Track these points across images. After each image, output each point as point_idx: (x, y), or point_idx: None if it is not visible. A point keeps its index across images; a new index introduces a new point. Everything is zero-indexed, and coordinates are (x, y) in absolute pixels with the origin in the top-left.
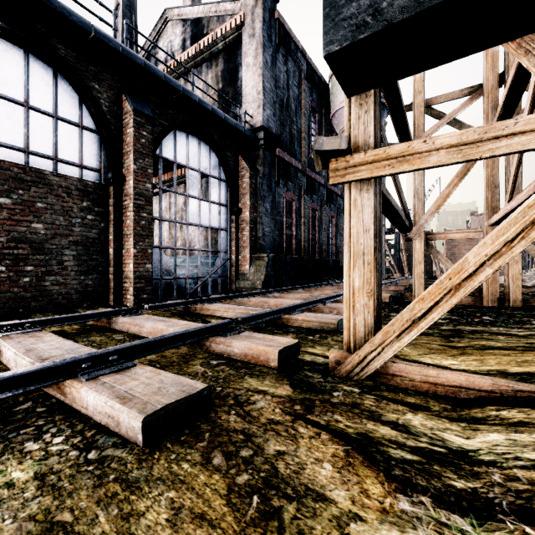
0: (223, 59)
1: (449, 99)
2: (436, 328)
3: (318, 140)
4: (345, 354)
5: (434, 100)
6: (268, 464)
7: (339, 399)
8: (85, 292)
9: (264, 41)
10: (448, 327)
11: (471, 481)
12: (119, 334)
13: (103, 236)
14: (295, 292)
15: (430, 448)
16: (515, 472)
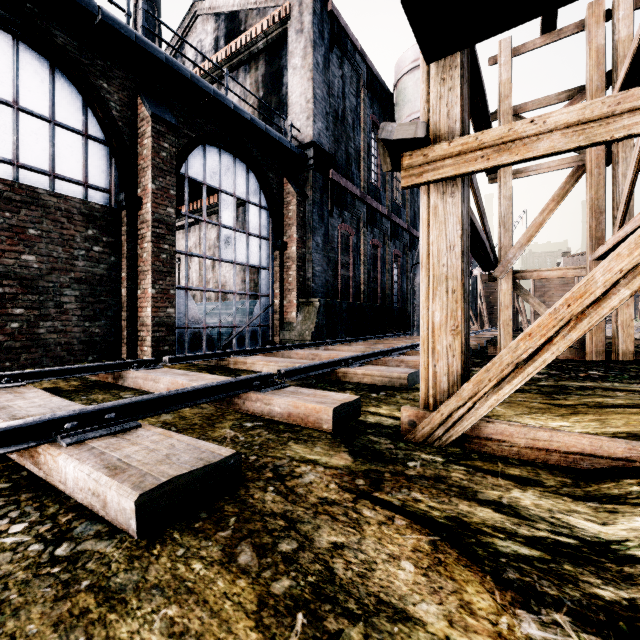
0: (264, 61)
1: (543, 106)
2: (533, 384)
3: (386, 127)
4: (422, 413)
5: (524, 107)
6: (320, 563)
7: (417, 471)
8: (91, 343)
9: (315, 38)
10: (548, 382)
11: (625, 589)
12: (128, 392)
13: (113, 272)
14: (353, 344)
15: (554, 538)
16: None
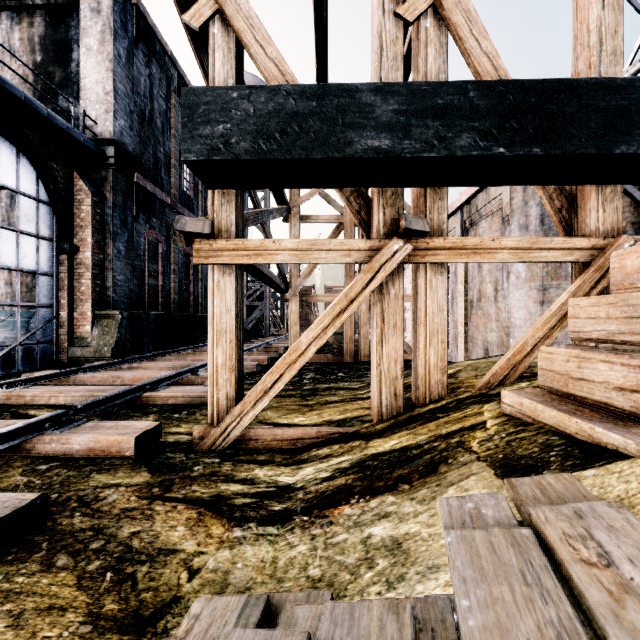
0: (44, 21)
1: None
2: (300, 389)
3: (180, 220)
4: (209, 429)
5: None
6: (122, 545)
7: (200, 472)
8: None
9: (116, 26)
10: (309, 386)
11: (286, 503)
12: None
13: None
14: (161, 359)
15: (266, 490)
16: (311, 488)
